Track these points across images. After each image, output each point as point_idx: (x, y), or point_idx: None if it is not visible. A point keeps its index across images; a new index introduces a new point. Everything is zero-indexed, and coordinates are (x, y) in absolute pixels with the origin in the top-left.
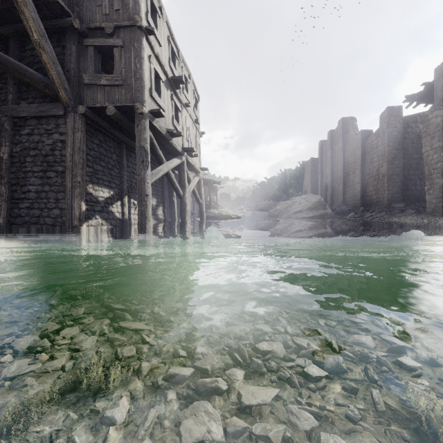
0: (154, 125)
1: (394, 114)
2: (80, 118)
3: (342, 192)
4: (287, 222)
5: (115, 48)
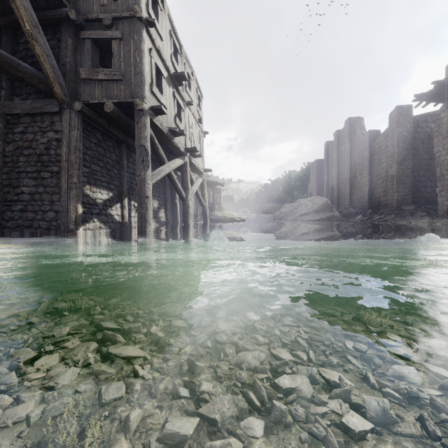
0: (154, 123)
1: (403, 113)
2: (76, 115)
3: (349, 194)
4: (293, 225)
5: (114, 41)
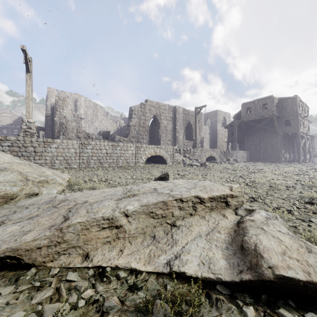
0: (300, 135)
1: None
2: (281, 136)
3: None
4: None
5: (290, 120)
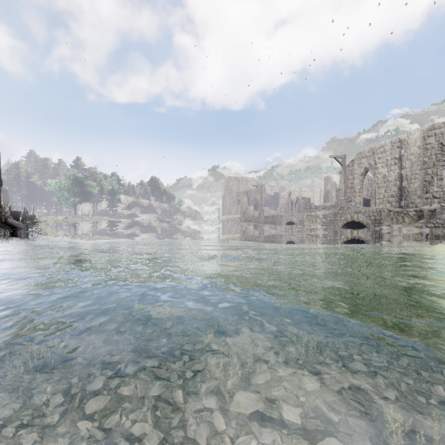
0: None
1: None
2: None
3: None
4: None
5: None
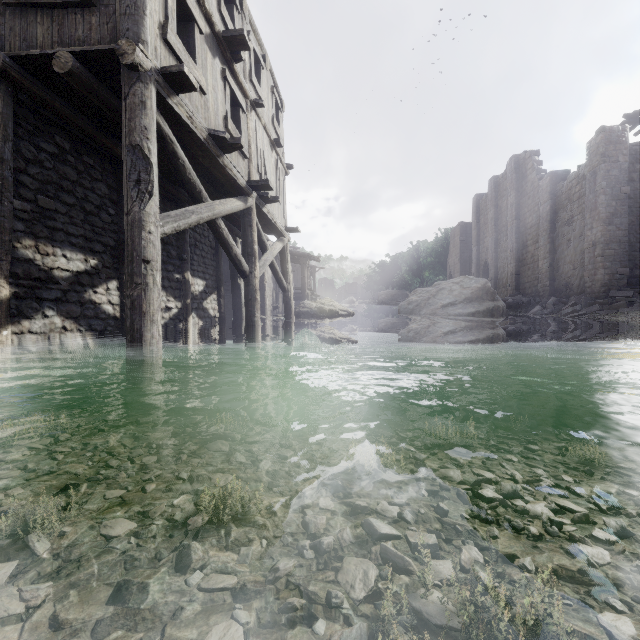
0: (173, 109)
1: (613, 140)
2: None
3: (515, 274)
4: (430, 322)
5: None
